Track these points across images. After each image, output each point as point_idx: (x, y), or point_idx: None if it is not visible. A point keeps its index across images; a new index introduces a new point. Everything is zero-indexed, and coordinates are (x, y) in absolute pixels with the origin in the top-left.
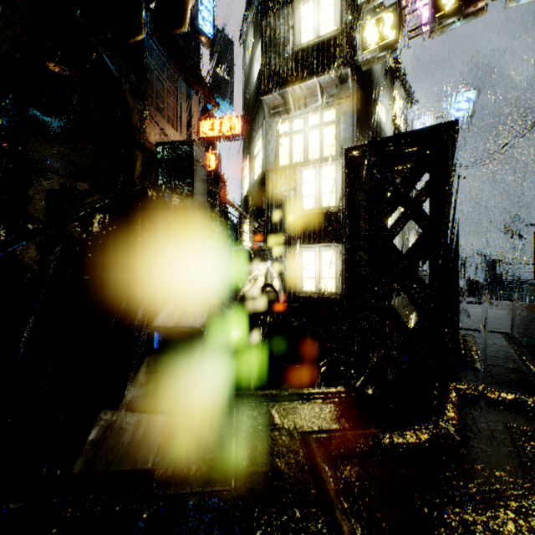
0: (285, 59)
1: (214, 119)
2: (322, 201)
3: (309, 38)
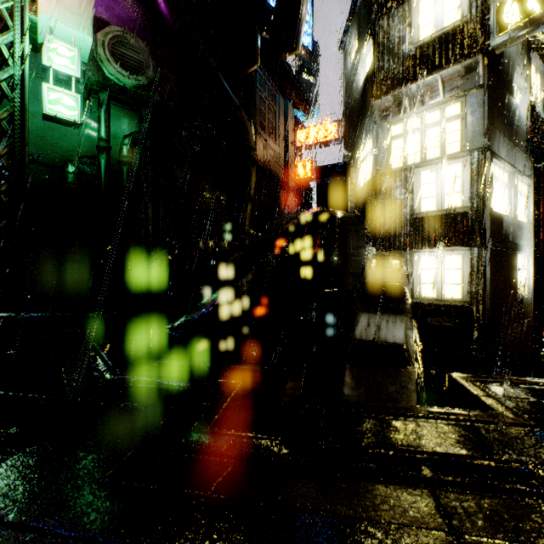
0: (400, 59)
1: (310, 127)
2: (444, 203)
3: (429, 32)
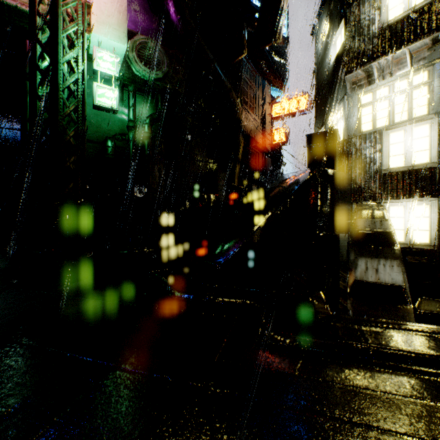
0: (370, 38)
1: (284, 100)
2: (412, 159)
3: (398, 12)
